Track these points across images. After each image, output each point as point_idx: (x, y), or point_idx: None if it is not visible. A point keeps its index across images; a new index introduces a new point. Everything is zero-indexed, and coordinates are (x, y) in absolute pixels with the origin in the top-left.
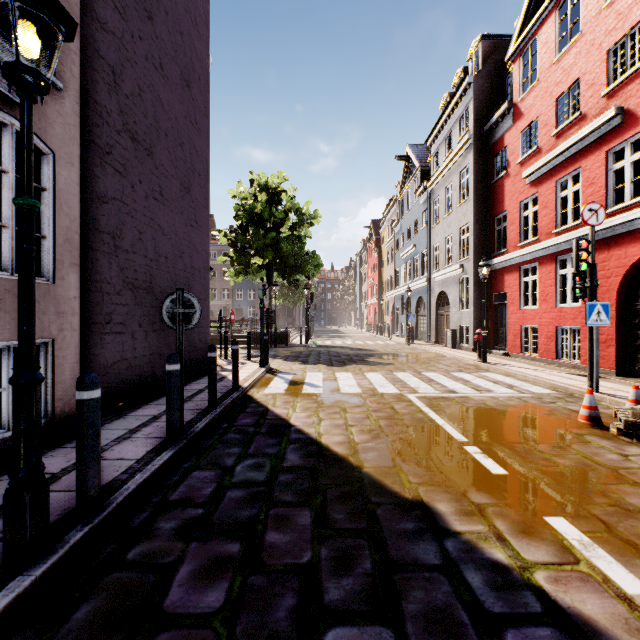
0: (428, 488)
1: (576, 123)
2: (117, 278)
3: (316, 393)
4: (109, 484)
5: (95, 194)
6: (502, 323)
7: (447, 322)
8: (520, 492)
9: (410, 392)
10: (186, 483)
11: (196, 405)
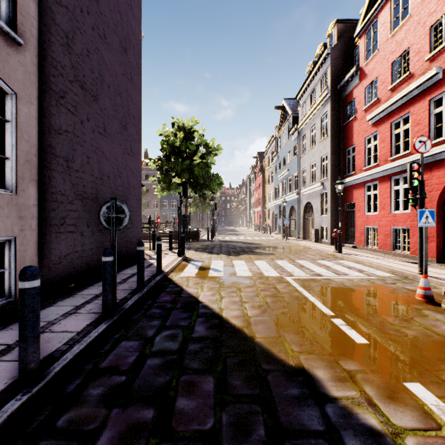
0: (307, 356)
1: (406, 80)
2: (69, 191)
3: (218, 276)
4: (52, 354)
5: (52, 127)
6: (351, 224)
7: (311, 224)
8: (381, 359)
9: (288, 275)
10: (115, 352)
11: (129, 286)
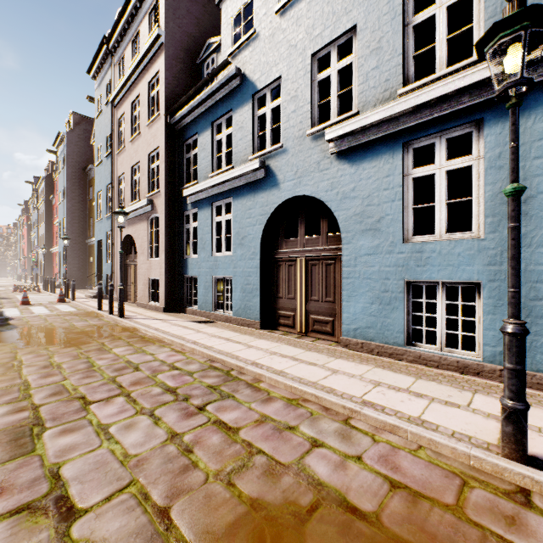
0: None
1: None
2: None
3: None
4: None
5: None
6: None
7: None
8: None
9: None
10: None
11: None
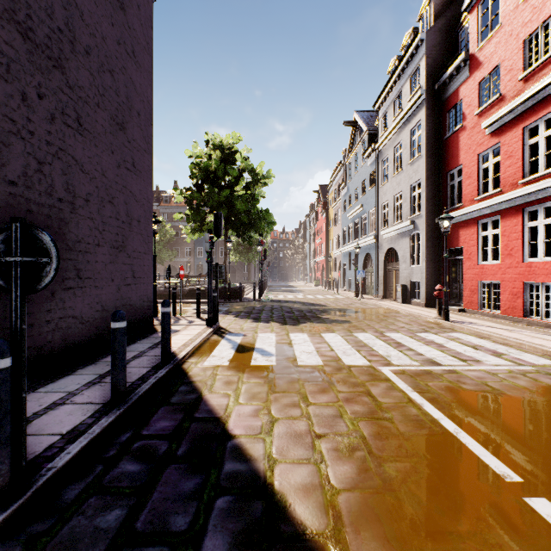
0: None
1: (550, 61)
2: None
3: (267, 365)
4: None
5: None
6: (454, 278)
7: (396, 277)
8: None
9: (382, 363)
10: None
11: (101, 393)
